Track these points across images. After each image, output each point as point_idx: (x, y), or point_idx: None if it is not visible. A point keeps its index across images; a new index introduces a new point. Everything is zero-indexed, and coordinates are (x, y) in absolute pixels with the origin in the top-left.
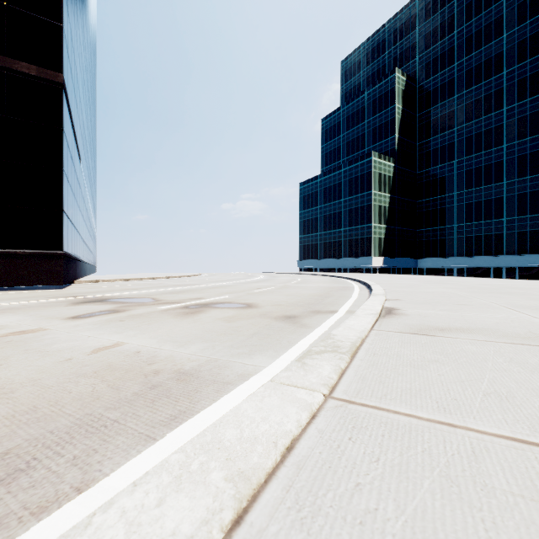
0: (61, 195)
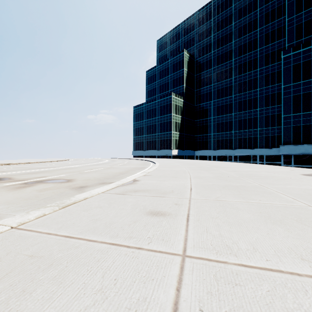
0: None
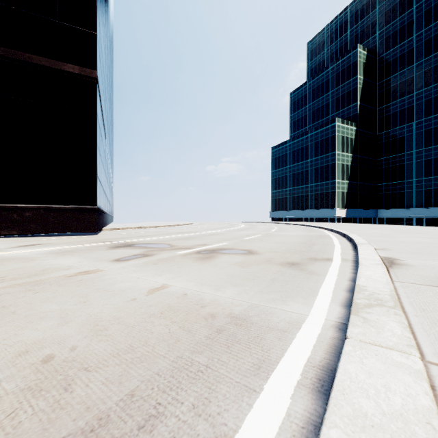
0: (96, 163)
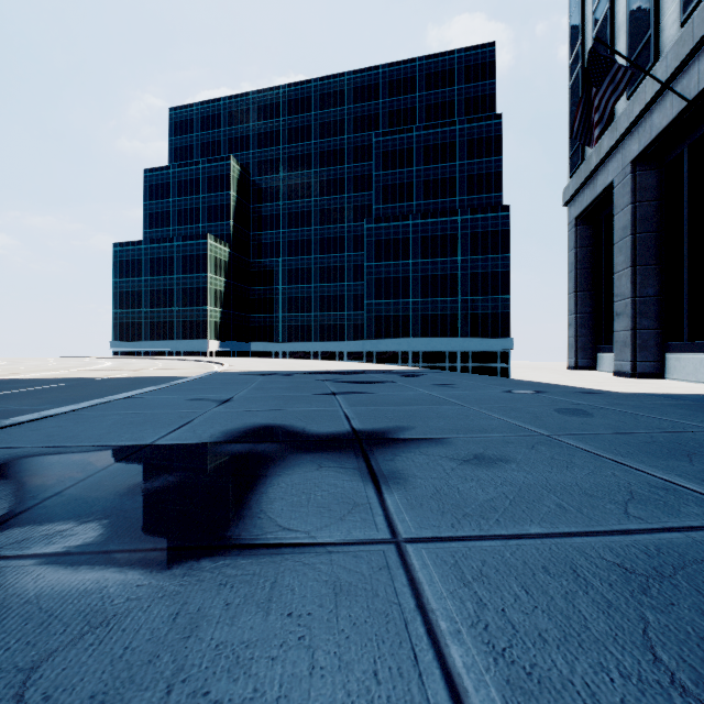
0: None
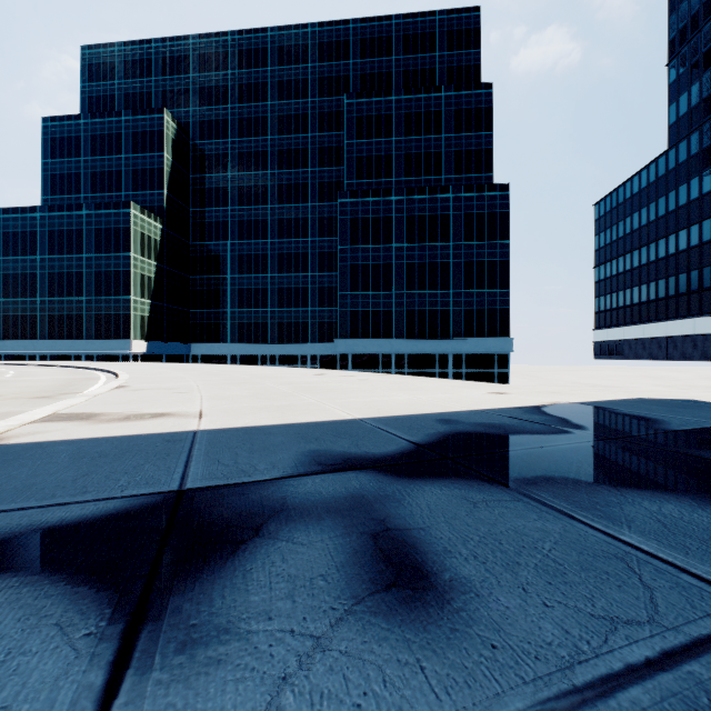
0: None
